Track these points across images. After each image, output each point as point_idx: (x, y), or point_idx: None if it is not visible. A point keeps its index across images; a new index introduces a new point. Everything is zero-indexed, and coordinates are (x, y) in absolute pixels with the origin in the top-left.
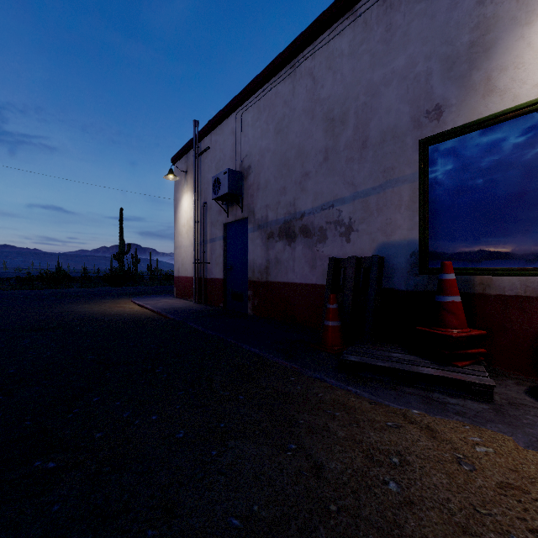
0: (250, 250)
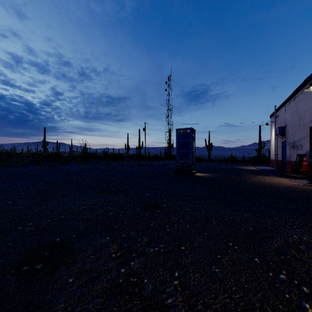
0: (286, 151)
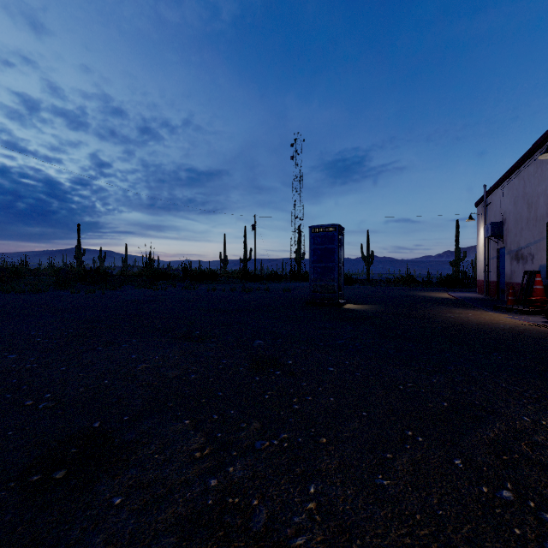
0: (505, 265)
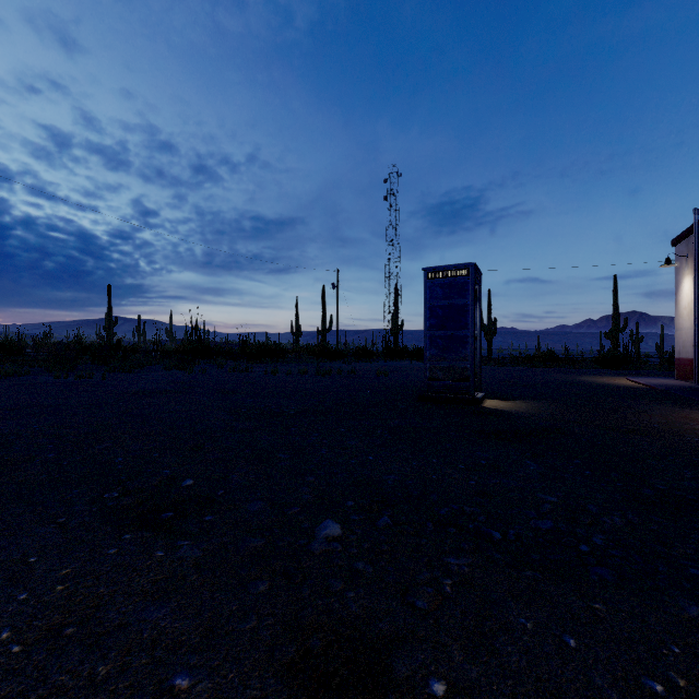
0: None
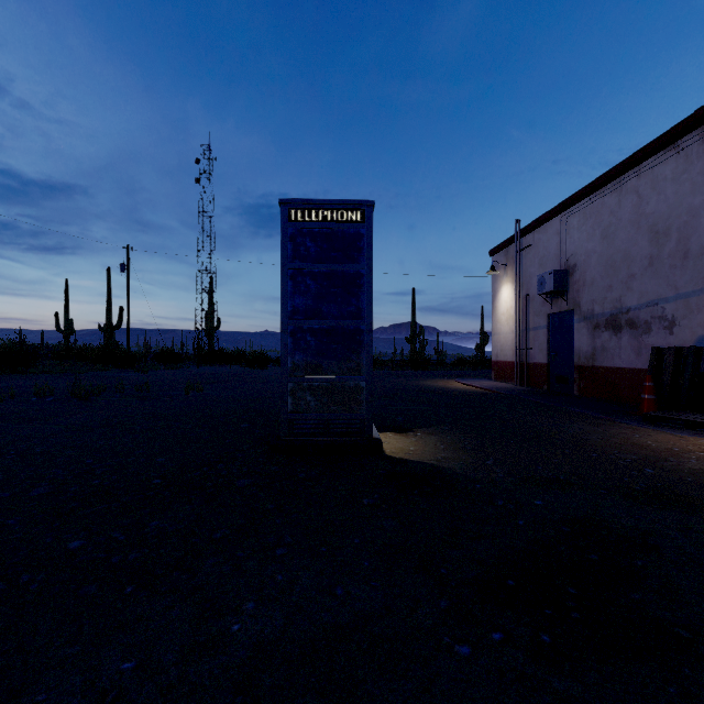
0: (576, 338)
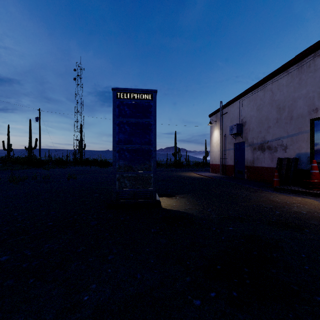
0: (246, 154)
